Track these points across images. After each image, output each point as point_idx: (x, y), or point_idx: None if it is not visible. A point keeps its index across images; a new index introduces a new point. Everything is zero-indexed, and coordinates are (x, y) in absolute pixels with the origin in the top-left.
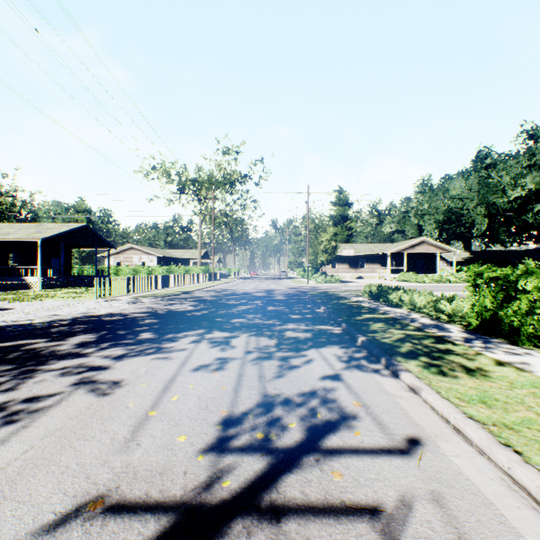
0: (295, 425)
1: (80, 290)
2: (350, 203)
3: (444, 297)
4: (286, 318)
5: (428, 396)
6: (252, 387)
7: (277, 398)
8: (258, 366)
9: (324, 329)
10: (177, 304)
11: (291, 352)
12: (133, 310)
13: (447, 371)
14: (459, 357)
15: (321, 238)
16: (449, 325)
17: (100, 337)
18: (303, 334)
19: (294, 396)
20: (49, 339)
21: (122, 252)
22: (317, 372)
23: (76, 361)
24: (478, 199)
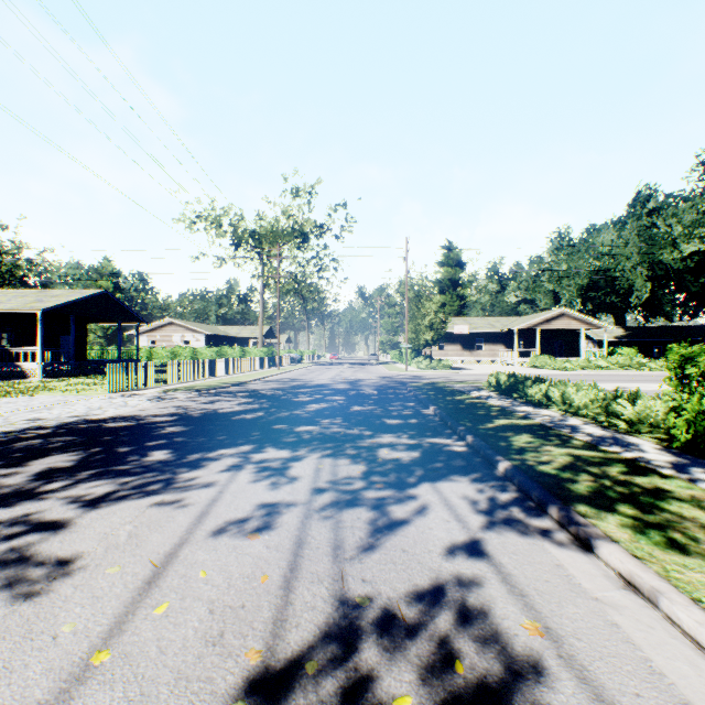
0: (409, 703)
1: (94, 380)
2: (463, 263)
3: (620, 393)
4: (379, 425)
5: (679, 613)
6: (319, 577)
7: (366, 609)
8: (333, 522)
9: (439, 444)
10: (222, 401)
11: (390, 490)
12: (155, 412)
13: (684, 541)
14: (687, 505)
15: (424, 309)
16: (634, 438)
17: (83, 460)
18: (407, 454)
19: (402, 602)
20: None
21: (159, 329)
22: (439, 537)
23: (17, 510)
24: (640, 256)
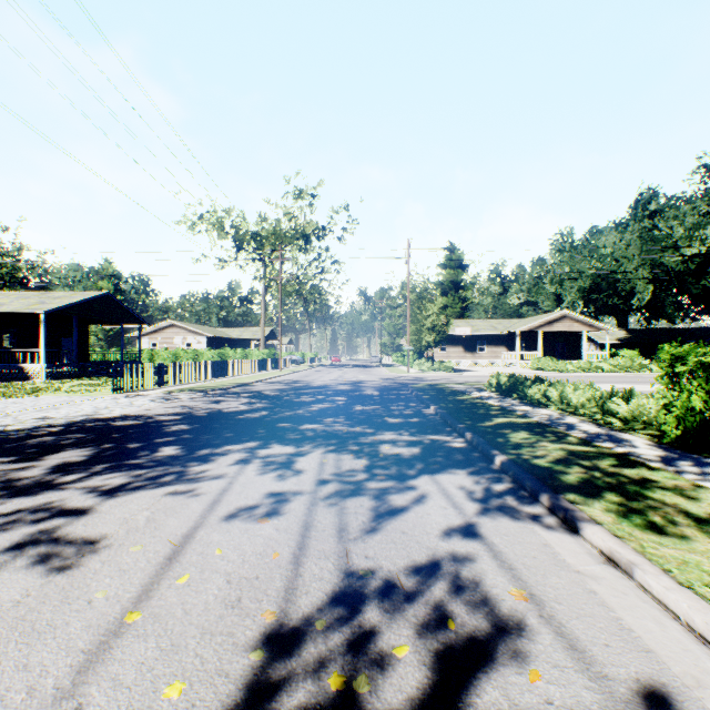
0: (407, 651)
1: (97, 382)
2: (465, 265)
3: (615, 392)
4: (381, 423)
5: (650, 581)
6: (326, 554)
7: (369, 580)
8: (337, 509)
9: (439, 441)
10: (226, 401)
11: (391, 481)
12: (160, 411)
13: (663, 523)
14: (670, 493)
15: (426, 311)
16: (628, 435)
17: (96, 455)
18: (407, 449)
19: (401, 574)
20: (16, 458)
21: (160, 331)
22: (437, 521)
23: (39, 498)
24: (641, 258)
